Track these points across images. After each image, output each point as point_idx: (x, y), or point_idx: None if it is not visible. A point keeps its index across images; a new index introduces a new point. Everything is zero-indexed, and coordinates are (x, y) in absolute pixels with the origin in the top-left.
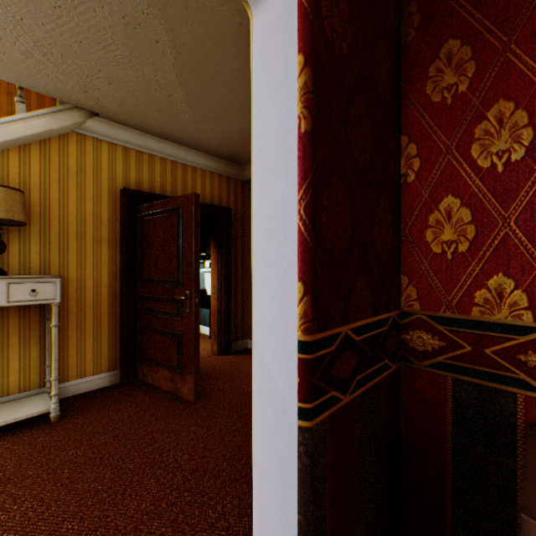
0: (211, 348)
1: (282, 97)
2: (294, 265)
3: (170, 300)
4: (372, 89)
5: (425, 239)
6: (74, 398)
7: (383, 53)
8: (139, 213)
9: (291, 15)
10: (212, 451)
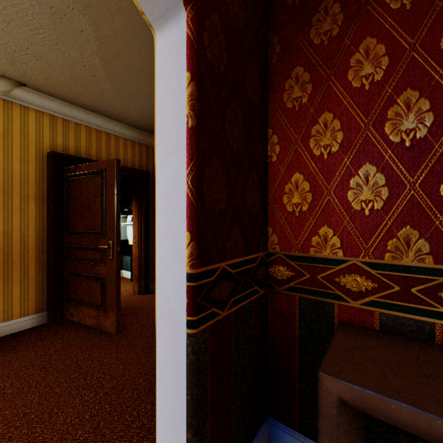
0: (132, 289)
1: (176, 100)
2: (184, 220)
3: (95, 249)
4: (245, 96)
5: (283, 202)
6: (1, 339)
7: (254, 70)
8: (66, 173)
9: (182, 43)
10: (130, 371)
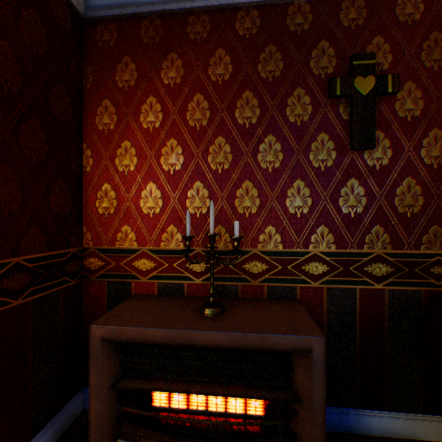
0: None
1: None
2: None
3: None
4: (50, 114)
5: (96, 206)
6: None
7: (64, 92)
8: None
9: None
10: None
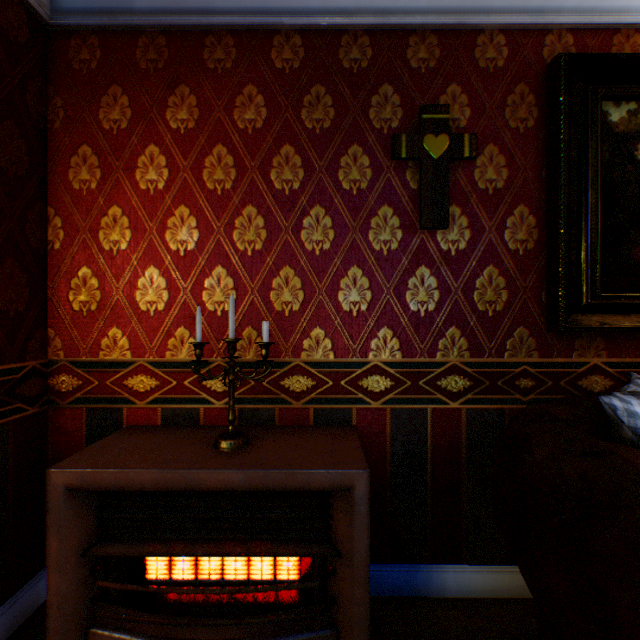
0: None
1: None
2: None
3: None
4: None
5: (70, 299)
6: None
7: (16, 133)
8: None
9: None
10: None
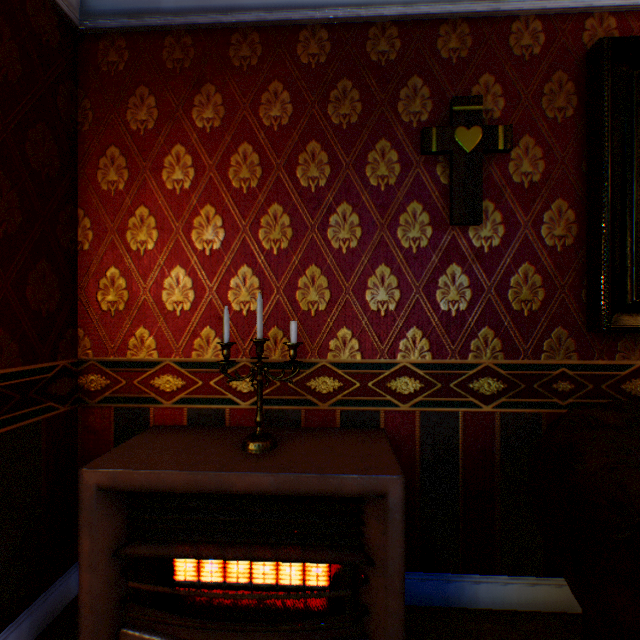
0: None
1: None
2: None
3: None
4: (26, 167)
5: (98, 299)
6: None
7: (48, 136)
8: None
9: None
10: None
